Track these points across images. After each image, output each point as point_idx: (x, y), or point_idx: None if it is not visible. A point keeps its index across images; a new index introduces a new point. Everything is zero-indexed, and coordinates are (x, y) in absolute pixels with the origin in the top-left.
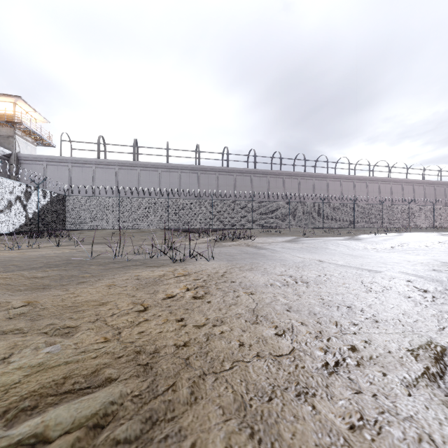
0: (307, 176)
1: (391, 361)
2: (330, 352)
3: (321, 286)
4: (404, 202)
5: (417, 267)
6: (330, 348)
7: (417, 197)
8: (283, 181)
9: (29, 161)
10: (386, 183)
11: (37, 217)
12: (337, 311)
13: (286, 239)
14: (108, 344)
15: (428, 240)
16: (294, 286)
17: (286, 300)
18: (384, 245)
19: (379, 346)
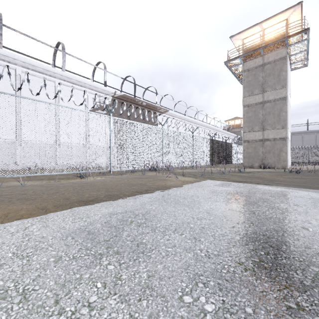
0: None
1: None
2: None
3: None
4: None
5: None
6: None
7: None
8: None
9: None
10: None
11: None
12: None
13: None
14: None
15: None
16: None
17: None
18: None
19: None
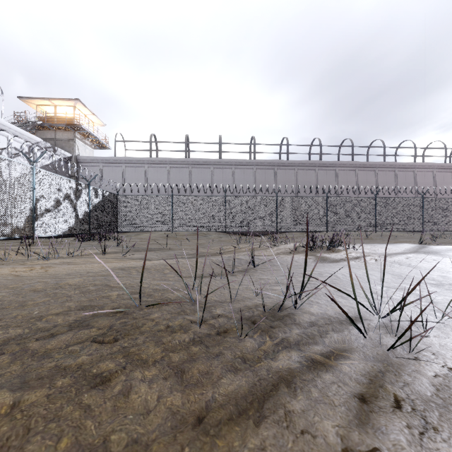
0: (387, 166)
1: None
2: None
3: None
4: None
5: None
6: None
7: None
8: (355, 174)
9: (87, 163)
10: None
11: (88, 218)
12: None
13: (404, 247)
14: None
15: None
16: None
17: None
18: None
19: None
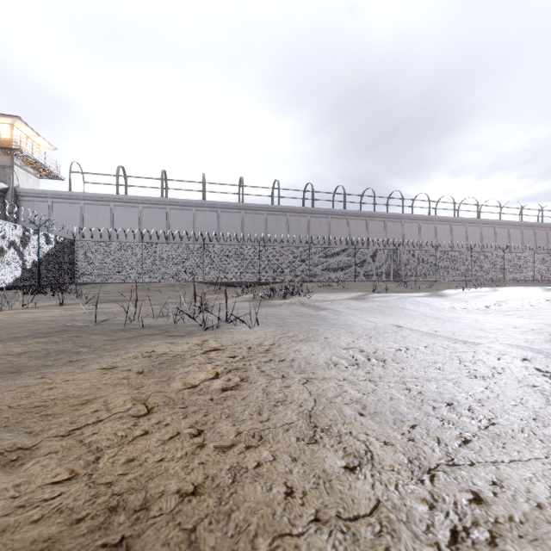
0: (377, 216)
1: (549, 532)
2: (438, 507)
3: (404, 367)
4: (497, 249)
5: (529, 337)
6: (437, 499)
7: (513, 242)
8: (347, 223)
9: (31, 197)
10: (475, 226)
11: (37, 268)
12: (434, 413)
13: (352, 295)
14: (70, 487)
15: (532, 297)
16: (366, 366)
17: (357, 392)
18: (476, 303)
19: (519, 494)
